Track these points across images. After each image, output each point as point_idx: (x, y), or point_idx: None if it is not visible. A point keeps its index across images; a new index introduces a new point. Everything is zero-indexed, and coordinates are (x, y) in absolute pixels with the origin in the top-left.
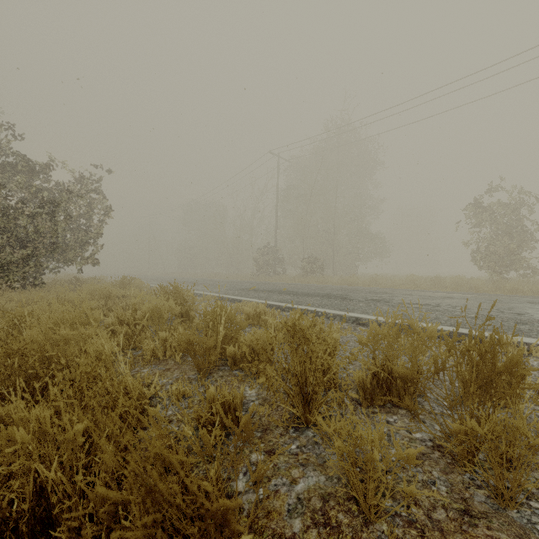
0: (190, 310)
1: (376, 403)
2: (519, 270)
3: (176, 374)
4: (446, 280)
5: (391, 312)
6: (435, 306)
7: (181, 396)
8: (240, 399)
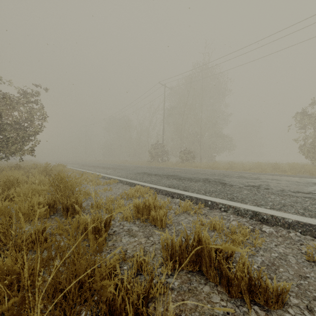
0: (78, 201)
1: None
2: None
3: None
4: (283, 166)
5: (286, 203)
6: None
7: None
8: None
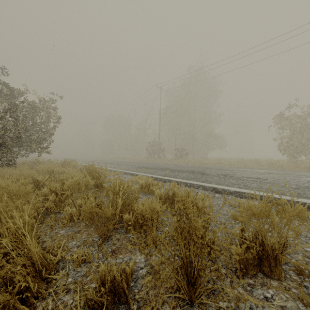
0: (103, 182)
1: (248, 273)
2: (307, 155)
3: (84, 236)
4: (263, 162)
5: (236, 183)
6: (265, 179)
7: (82, 261)
8: (129, 272)
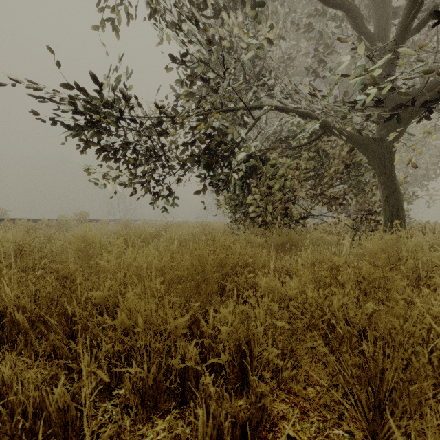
0: None
1: None
2: None
3: None
4: None
5: None
6: None
7: None
8: None
